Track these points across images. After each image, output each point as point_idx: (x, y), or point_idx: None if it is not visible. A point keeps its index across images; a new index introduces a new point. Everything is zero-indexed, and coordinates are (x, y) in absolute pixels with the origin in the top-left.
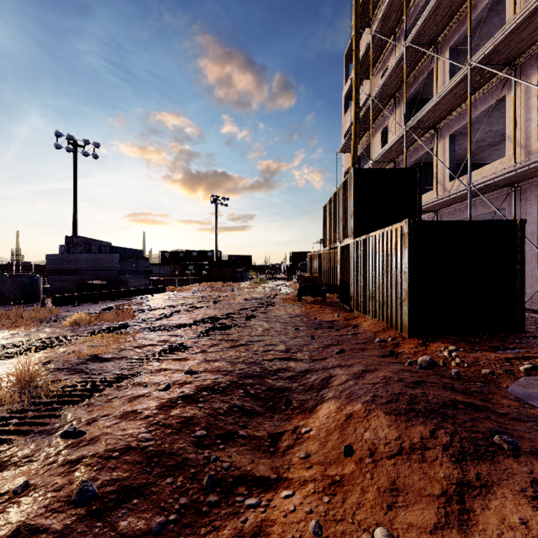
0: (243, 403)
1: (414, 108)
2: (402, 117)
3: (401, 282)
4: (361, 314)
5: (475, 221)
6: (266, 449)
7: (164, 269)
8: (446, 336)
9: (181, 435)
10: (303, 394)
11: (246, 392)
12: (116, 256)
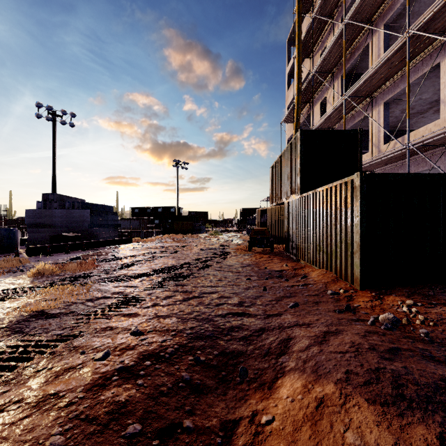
0: (191, 375)
1: (349, 81)
2: (339, 89)
3: (351, 234)
4: (307, 264)
5: (426, 174)
6: None
7: (134, 223)
8: (398, 288)
9: (106, 434)
10: (260, 361)
11: (196, 359)
12: (87, 211)
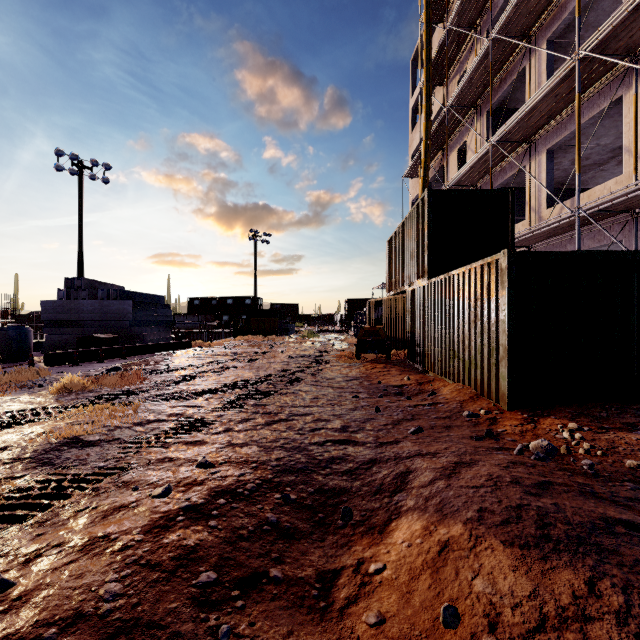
0: (279, 517)
1: (499, 119)
2: (484, 130)
3: (496, 334)
4: (437, 377)
5: (598, 252)
6: (312, 604)
7: (193, 320)
8: (560, 408)
9: (173, 582)
10: (369, 500)
11: (284, 497)
12: (128, 303)
